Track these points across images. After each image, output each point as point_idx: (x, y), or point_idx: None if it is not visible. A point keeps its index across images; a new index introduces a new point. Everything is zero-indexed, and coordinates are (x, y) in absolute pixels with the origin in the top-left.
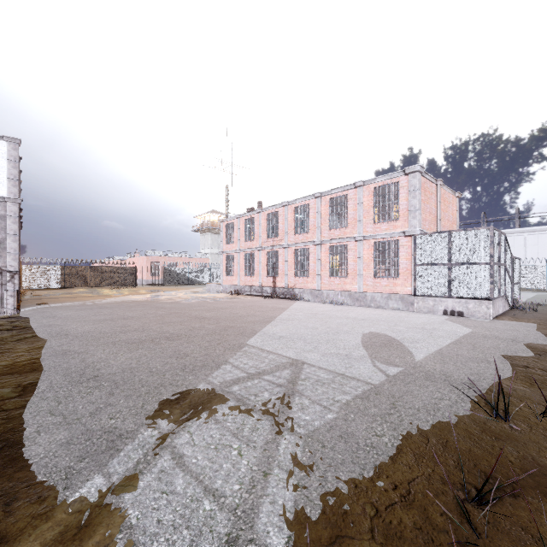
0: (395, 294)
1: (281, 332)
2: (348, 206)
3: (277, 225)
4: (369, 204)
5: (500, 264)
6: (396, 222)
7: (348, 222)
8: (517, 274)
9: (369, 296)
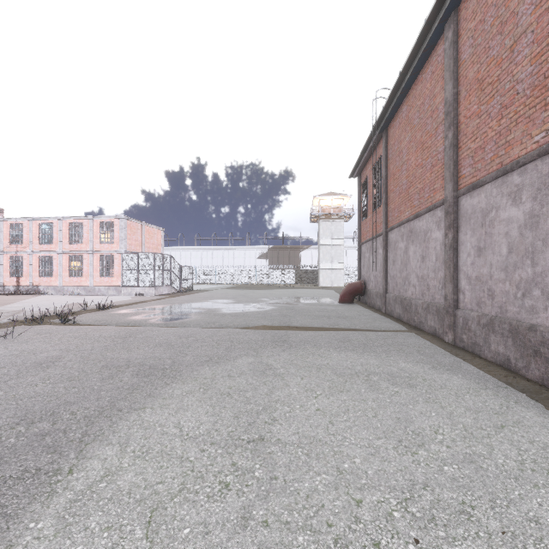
0: (112, 286)
1: (18, 306)
2: (83, 230)
3: (23, 231)
4: (97, 231)
5: (164, 270)
6: (113, 245)
7: (83, 241)
8: (189, 275)
9: (97, 288)
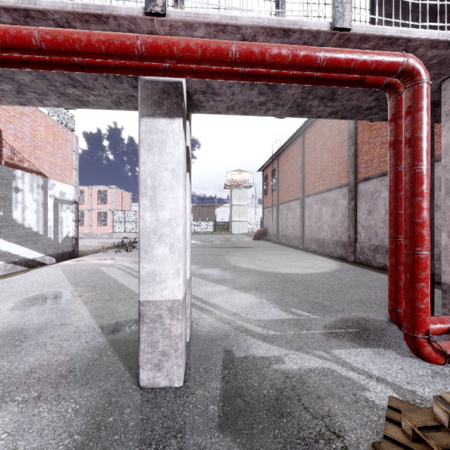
0: (106, 232)
1: None
2: (84, 195)
3: None
4: (95, 196)
5: None
6: (106, 205)
7: (84, 202)
8: None
9: (95, 234)
